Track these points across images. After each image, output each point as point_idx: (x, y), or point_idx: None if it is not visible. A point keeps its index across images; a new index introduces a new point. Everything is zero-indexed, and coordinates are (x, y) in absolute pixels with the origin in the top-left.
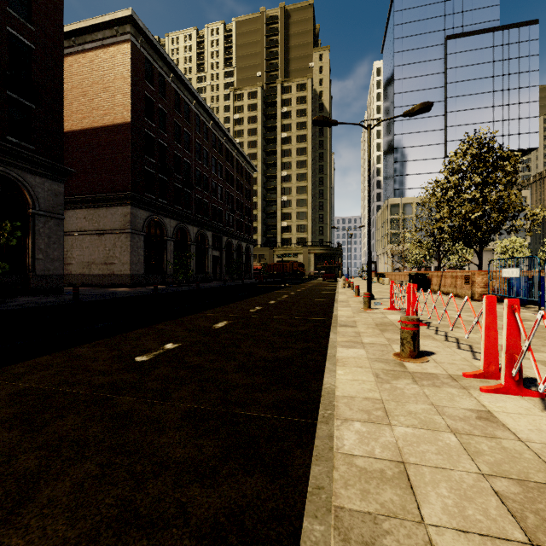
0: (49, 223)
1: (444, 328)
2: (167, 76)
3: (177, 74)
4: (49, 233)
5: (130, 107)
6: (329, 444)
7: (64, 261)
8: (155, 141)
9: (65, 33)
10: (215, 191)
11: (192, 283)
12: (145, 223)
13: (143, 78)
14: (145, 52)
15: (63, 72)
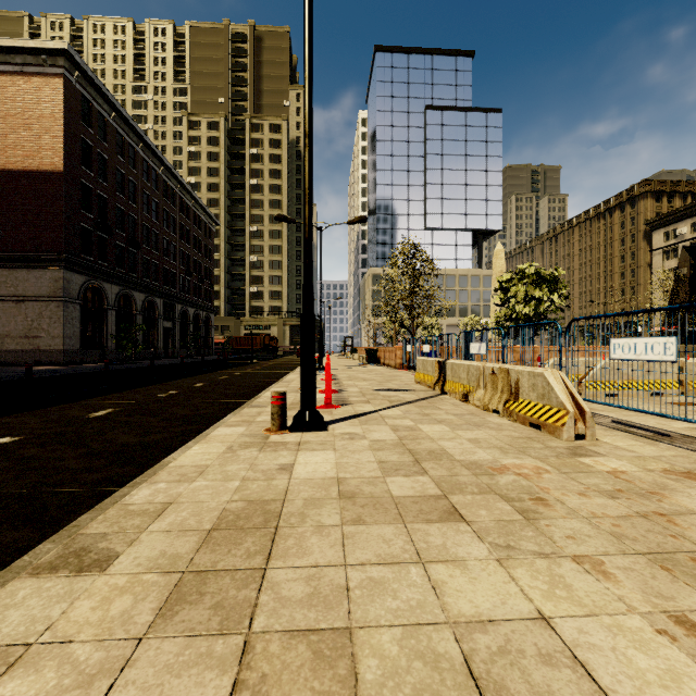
0: None
1: (343, 381)
2: (108, 115)
3: (121, 114)
4: None
5: (64, 153)
6: (254, 401)
7: None
8: (94, 192)
9: None
10: (167, 250)
11: (138, 360)
12: (81, 289)
13: (79, 118)
14: (81, 88)
15: None
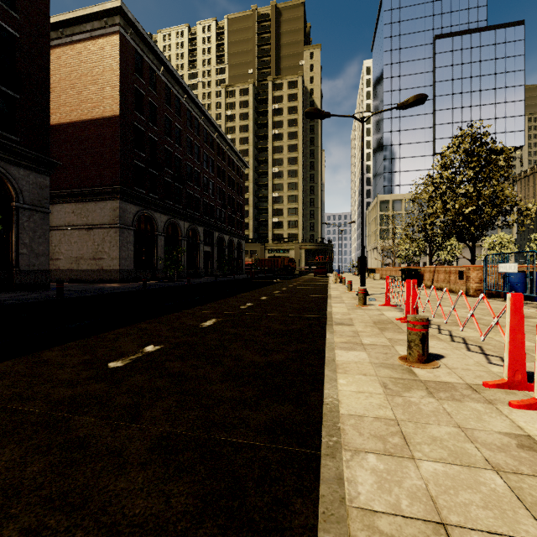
0: (33, 216)
1: (447, 326)
2: (158, 69)
3: (168, 68)
4: (33, 227)
5: (120, 99)
6: (339, 493)
7: (52, 256)
8: (145, 135)
9: (52, 24)
10: (206, 186)
11: (183, 279)
12: (135, 217)
13: (133, 70)
14: (135, 44)
15: (49, 62)
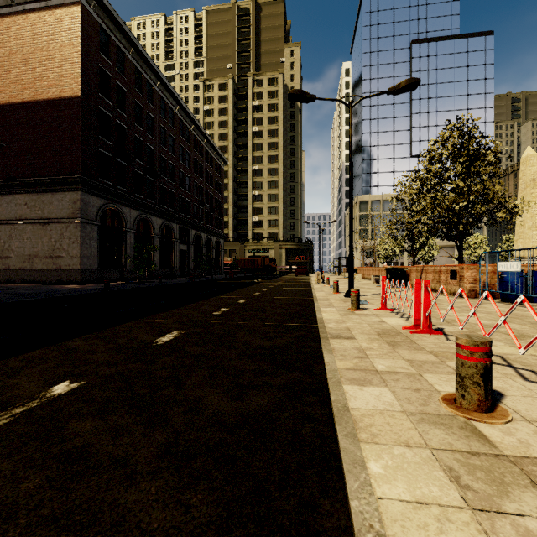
0: None
1: None
2: (126, 50)
3: (138, 50)
4: None
5: (81, 78)
6: None
7: (0, 254)
8: (112, 120)
9: None
10: (182, 181)
11: (156, 279)
12: (99, 211)
13: (97, 48)
14: (99, 19)
15: None
